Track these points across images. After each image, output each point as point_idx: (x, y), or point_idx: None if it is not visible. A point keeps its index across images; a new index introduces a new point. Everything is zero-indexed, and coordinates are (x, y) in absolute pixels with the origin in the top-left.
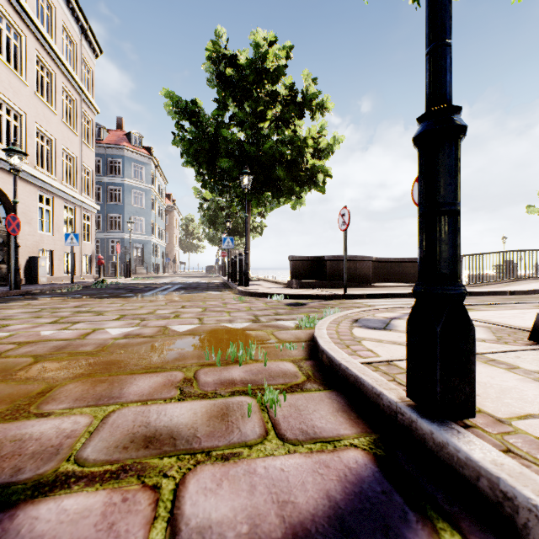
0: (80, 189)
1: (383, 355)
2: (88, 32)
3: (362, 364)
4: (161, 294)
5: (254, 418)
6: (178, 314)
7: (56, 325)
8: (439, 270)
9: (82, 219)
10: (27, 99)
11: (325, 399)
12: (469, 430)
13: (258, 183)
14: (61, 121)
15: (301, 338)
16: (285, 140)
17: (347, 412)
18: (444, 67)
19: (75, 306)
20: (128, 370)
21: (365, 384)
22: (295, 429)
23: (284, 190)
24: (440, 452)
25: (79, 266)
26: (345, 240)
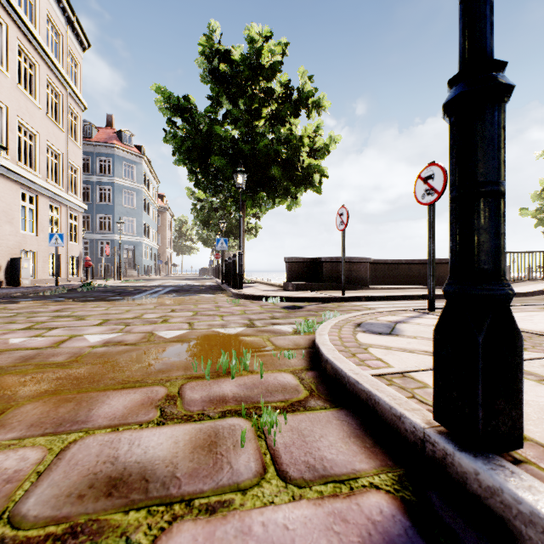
0: (66, 188)
1: (395, 365)
2: (74, 24)
3: (373, 376)
4: (150, 297)
5: (249, 448)
6: (166, 318)
7: (28, 331)
8: (479, 266)
9: (68, 219)
10: (8, 91)
11: (333, 420)
12: (522, 468)
13: (253, 182)
14: (45, 116)
15: (300, 345)
16: (281, 138)
17: (361, 437)
18: (484, 15)
19: (55, 310)
20: (102, 385)
21: (381, 403)
22: (299, 464)
23: (279, 190)
24: (490, 500)
25: (65, 268)
26: (343, 240)
